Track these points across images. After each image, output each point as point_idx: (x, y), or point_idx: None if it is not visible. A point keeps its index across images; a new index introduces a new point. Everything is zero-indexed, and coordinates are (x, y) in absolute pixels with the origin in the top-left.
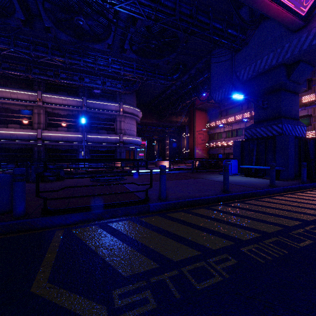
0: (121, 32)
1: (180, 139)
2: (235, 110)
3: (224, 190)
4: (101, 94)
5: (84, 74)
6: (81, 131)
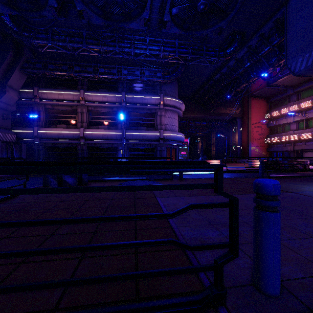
0: (160, 0)
1: (230, 135)
2: (312, 91)
3: None
4: (141, 87)
5: (122, 66)
6: (120, 128)
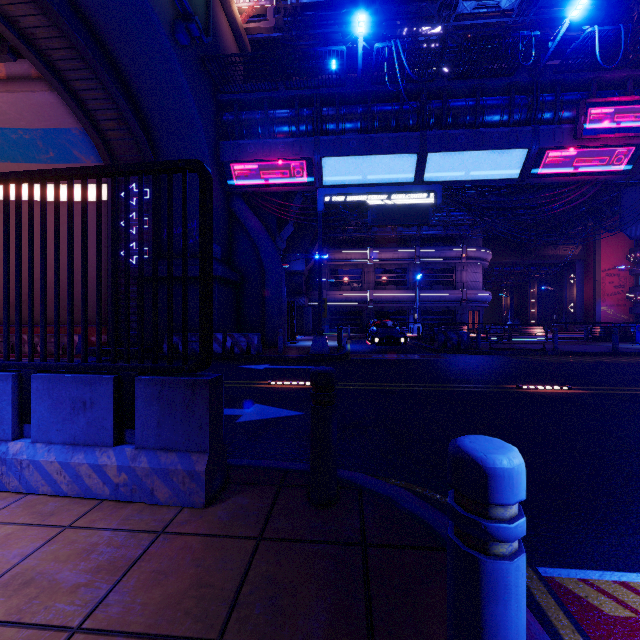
0: None
1: (564, 287)
2: None
3: (613, 349)
4: (435, 237)
5: None
6: (411, 289)
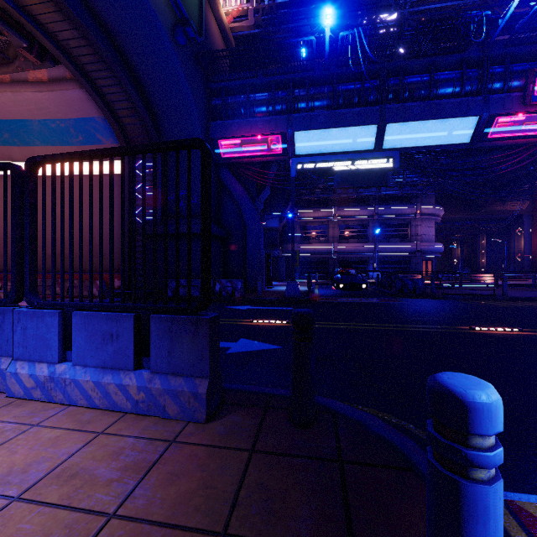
0: None
1: (511, 239)
2: None
3: None
4: (392, 196)
5: None
6: (371, 241)
